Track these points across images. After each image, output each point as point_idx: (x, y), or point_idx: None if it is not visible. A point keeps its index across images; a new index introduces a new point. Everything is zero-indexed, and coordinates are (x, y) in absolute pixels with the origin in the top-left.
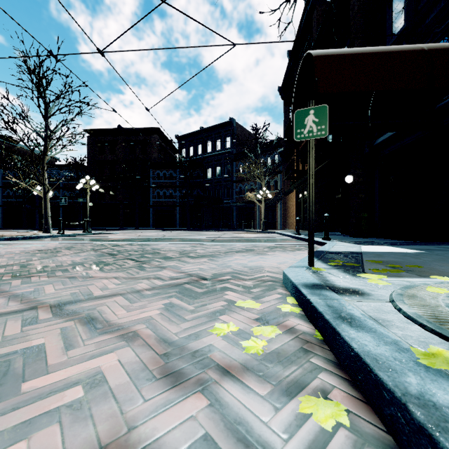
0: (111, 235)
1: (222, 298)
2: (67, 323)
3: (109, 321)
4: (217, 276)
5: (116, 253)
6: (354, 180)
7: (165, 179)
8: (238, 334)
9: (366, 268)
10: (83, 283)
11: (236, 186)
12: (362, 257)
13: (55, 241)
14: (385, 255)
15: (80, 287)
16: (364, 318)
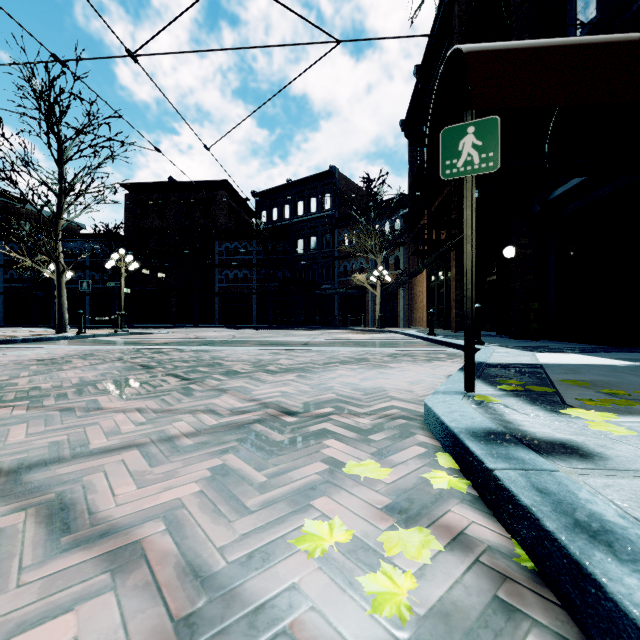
0: (156, 336)
1: (319, 455)
2: (11, 516)
3: (96, 512)
4: (311, 406)
5: (155, 365)
6: (518, 254)
7: (236, 255)
8: (351, 550)
9: (565, 395)
10: (81, 422)
11: (338, 265)
12: (547, 374)
13: (70, 345)
14: (583, 370)
15: (72, 430)
16: (633, 529)
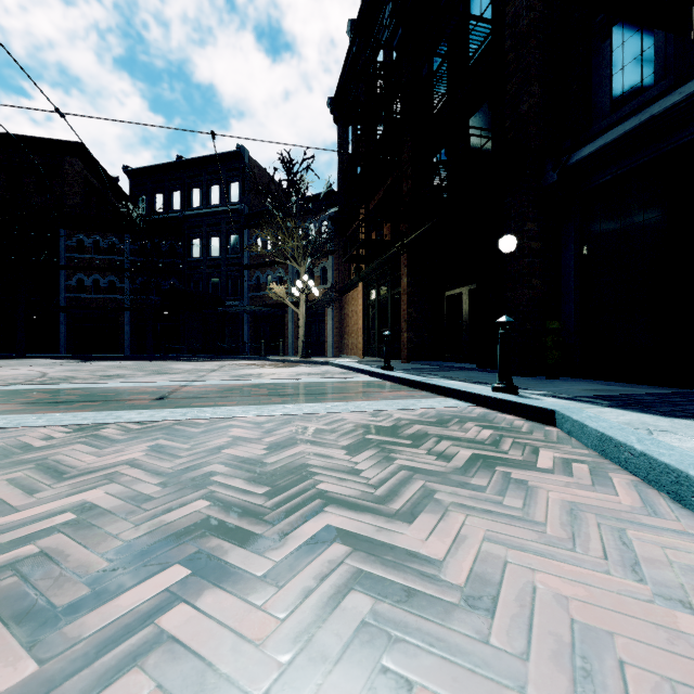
0: None
1: None
2: None
3: None
4: None
5: None
6: (522, 246)
7: (97, 254)
8: None
9: None
10: None
11: (249, 276)
12: None
13: None
14: None
15: None
16: None
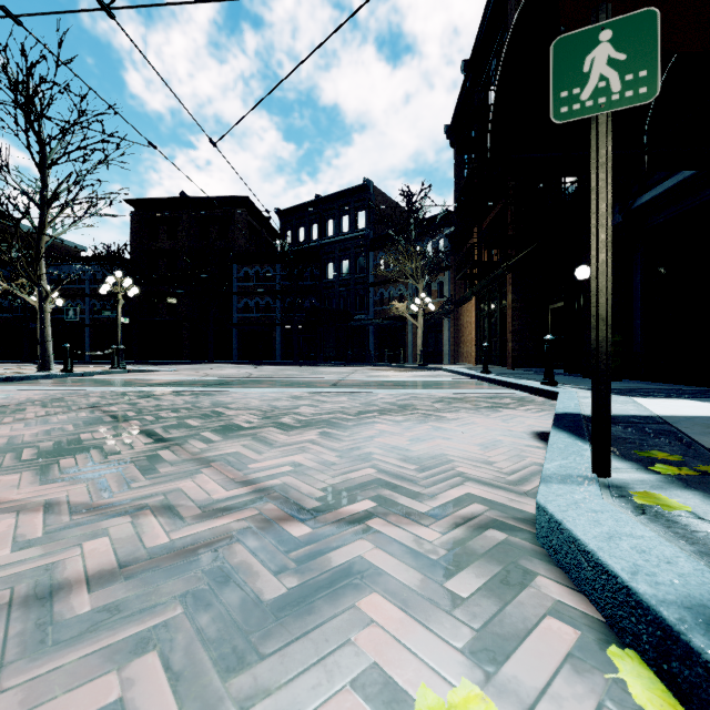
0: (159, 374)
1: (349, 655)
2: None
3: None
4: (337, 497)
5: (131, 415)
6: None
7: (257, 281)
8: None
9: None
10: None
11: (374, 293)
12: (689, 436)
13: (44, 386)
14: None
15: None
16: None
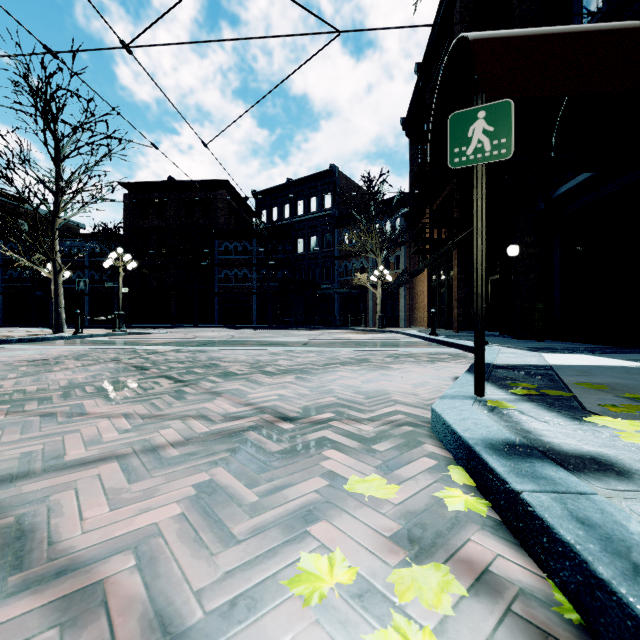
0: (155, 336)
1: (318, 468)
2: None
3: (58, 542)
4: (310, 411)
5: (149, 366)
6: (521, 252)
7: (236, 255)
8: (355, 594)
9: (583, 400)
10: (61, 429)
11: (339, 265)
12: (559, 377)
13: (65, 346)
14: (596, 372)
15: (49, 439)
16: None
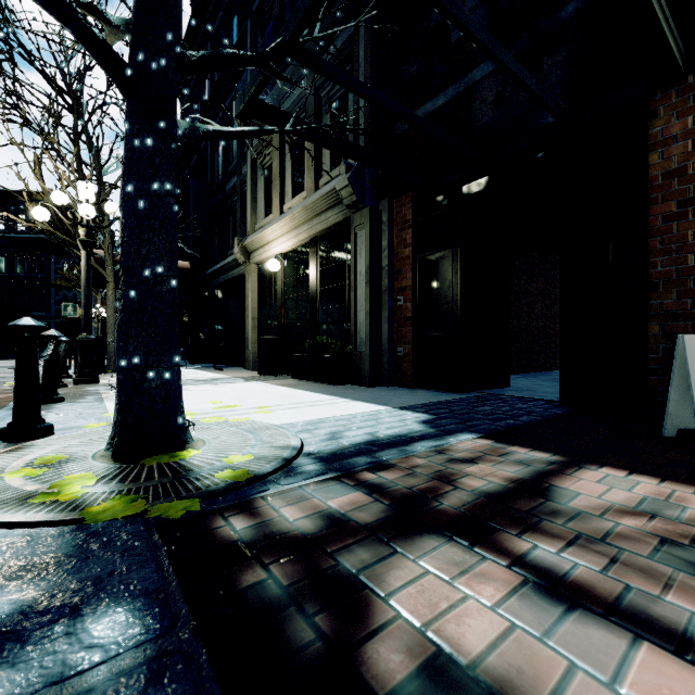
0: None
1: None
2: None
3: None
4: None
5: None
6: None
7: None
8: None
9: None
10: None
11: (56, 293)
12: None
13: None
14: None
15: None
16: None
